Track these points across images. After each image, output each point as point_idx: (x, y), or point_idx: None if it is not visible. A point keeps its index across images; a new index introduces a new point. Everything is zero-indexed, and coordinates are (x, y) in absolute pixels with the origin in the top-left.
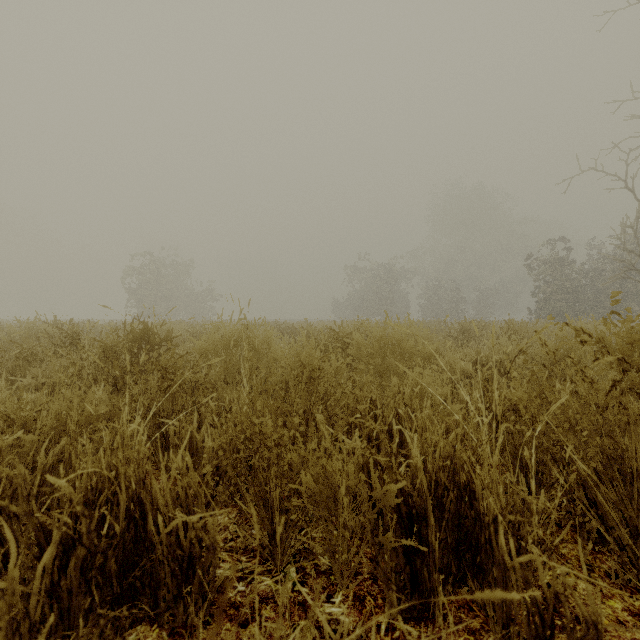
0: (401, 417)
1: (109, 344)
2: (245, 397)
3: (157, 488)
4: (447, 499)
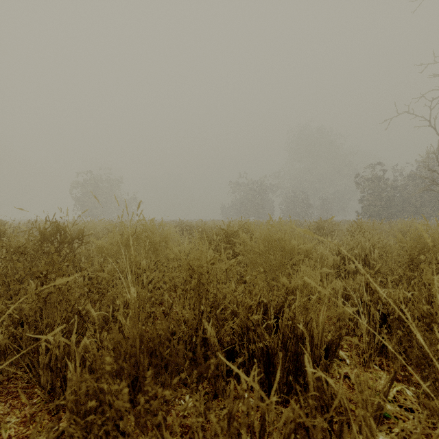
0: (297, 327)
1: (15, 243)
2: (132, 303)
3: None
4: None
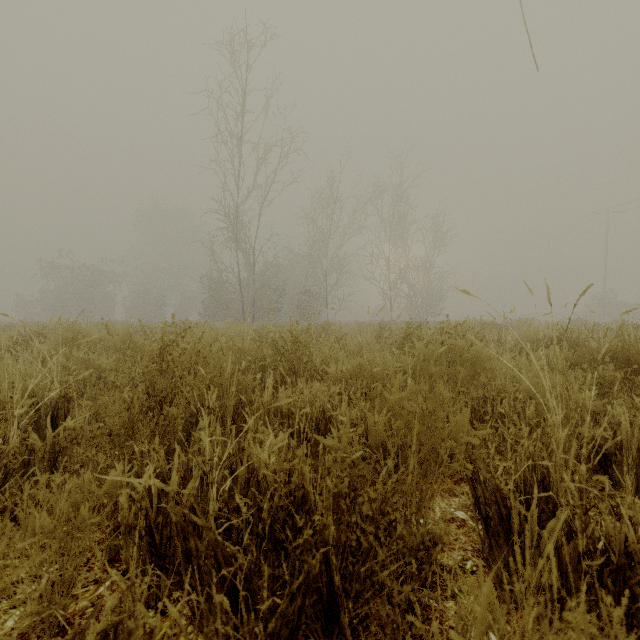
0: None
1: None
2: None
3: None
4: None
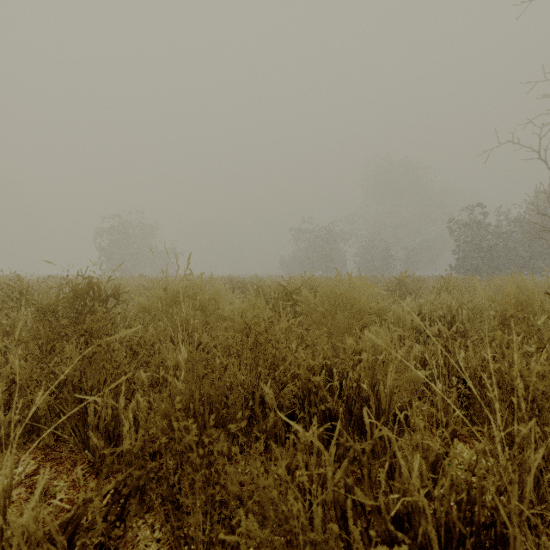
0: (363, 389)
1: (46, 301)
2: (183, 364)
3: None
4: None
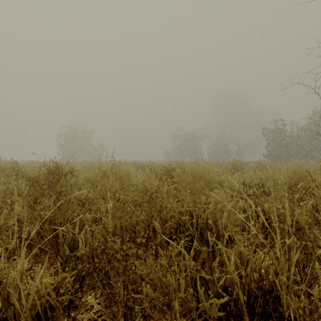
0: (209, 224)
1: (33, 175)
2: (110, 210)
3: (17, 309)
4: (257, 305)
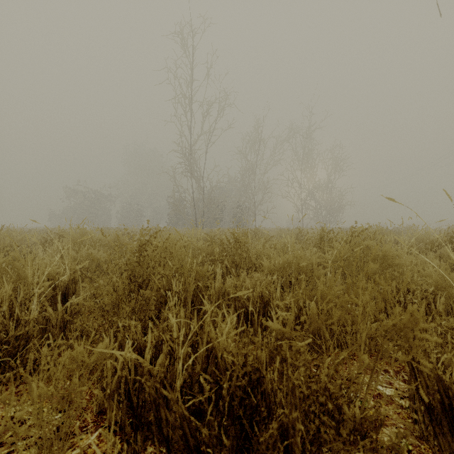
0: None
1: None
2: None
3: None
4: None
